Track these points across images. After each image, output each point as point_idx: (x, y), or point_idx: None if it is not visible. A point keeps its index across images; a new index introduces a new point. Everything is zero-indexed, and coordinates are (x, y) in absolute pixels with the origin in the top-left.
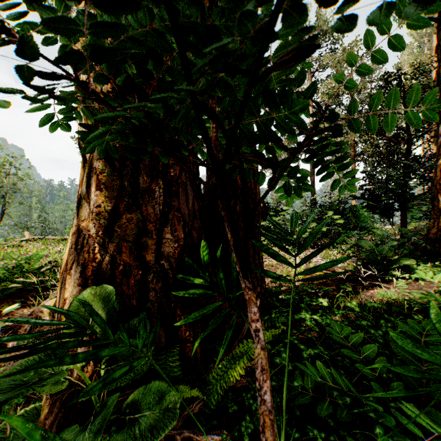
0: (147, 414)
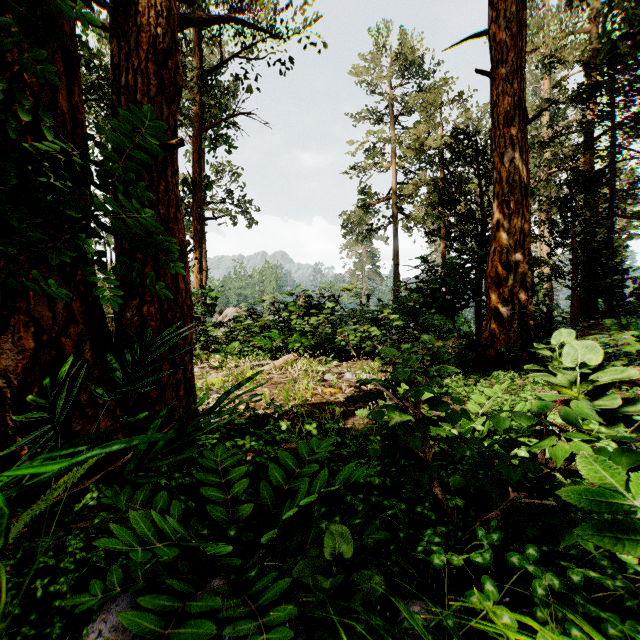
0: None
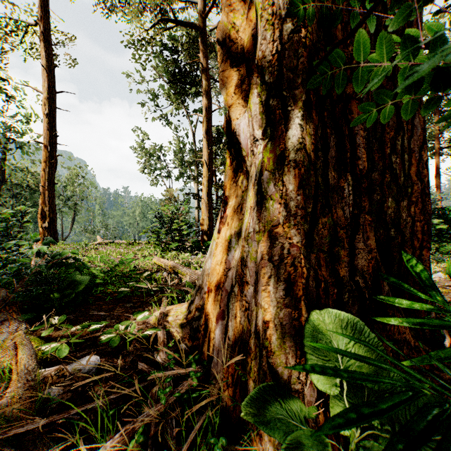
0: None
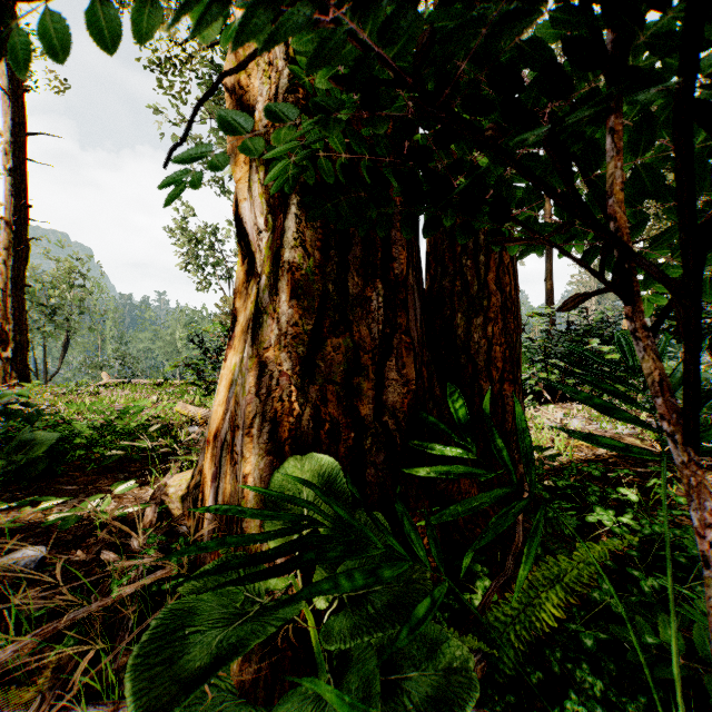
0: (413, 677)
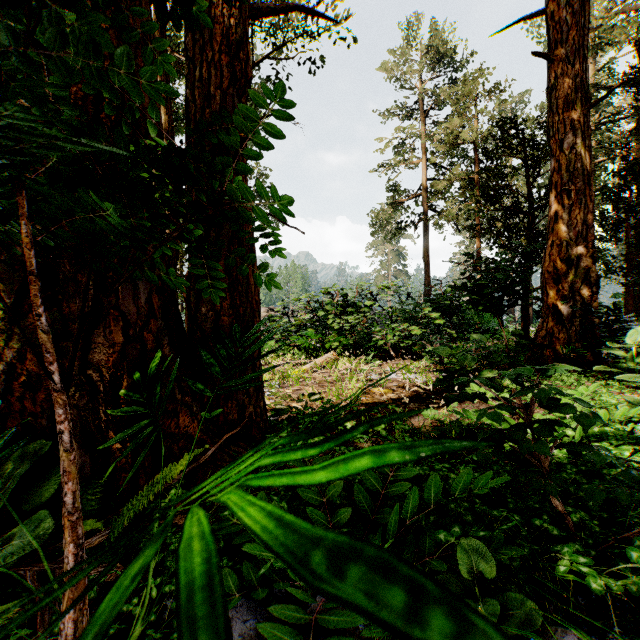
0: (13, 544)
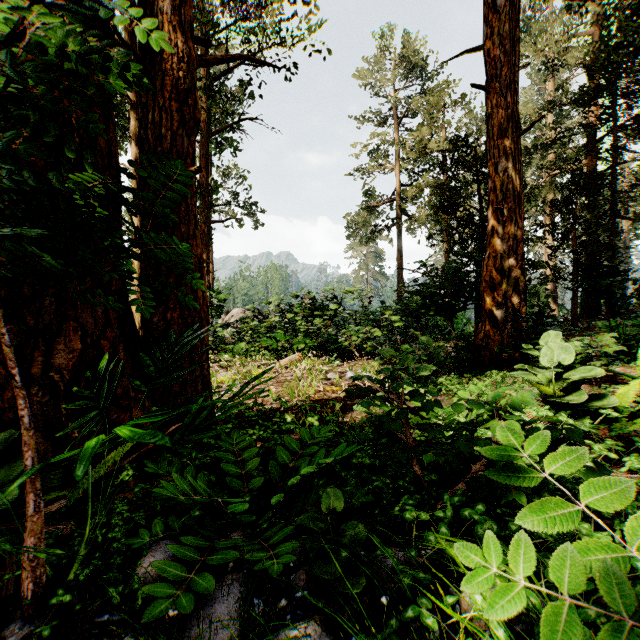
0: None
